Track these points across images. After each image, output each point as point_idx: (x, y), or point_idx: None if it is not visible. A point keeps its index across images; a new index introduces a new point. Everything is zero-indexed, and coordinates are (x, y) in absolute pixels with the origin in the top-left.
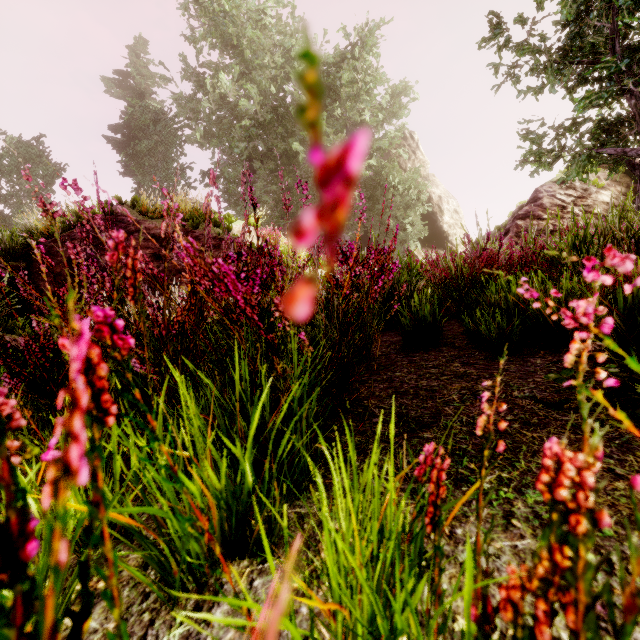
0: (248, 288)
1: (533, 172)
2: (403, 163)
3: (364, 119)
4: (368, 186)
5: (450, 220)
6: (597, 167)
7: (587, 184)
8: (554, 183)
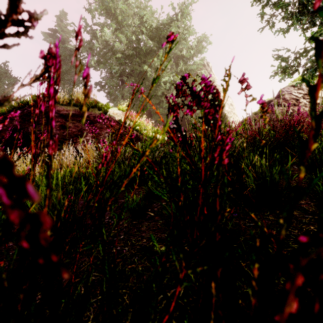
0: None
1: (281, 79)
2: None
3: (183, 54)
4: None
5: (228, 109)
6: None
7: None
8: (290, 86)
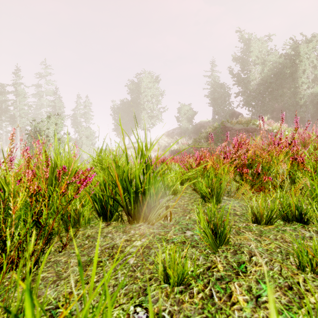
0: None
1: None
2: None
3: None
4: None
5: None
6: None
7: None
8: None
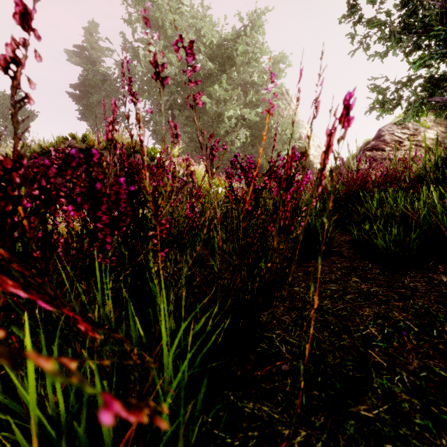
0: (110, 205)
1: (379, 116)
2: (281, 112)
3: (253, 80)
4: (256, 128)
5: (315, 152)
6: (427, 112)
7: (417, 125)
8: (393, 124)
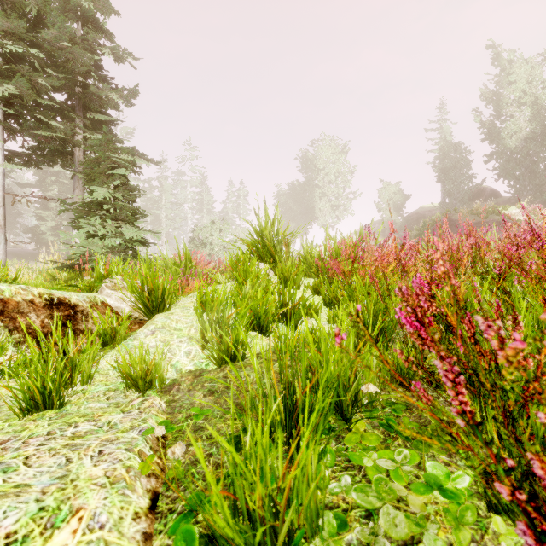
0: None
1: None
2: None
3: None
4: None
5: None
6: None
7: None
8: None
